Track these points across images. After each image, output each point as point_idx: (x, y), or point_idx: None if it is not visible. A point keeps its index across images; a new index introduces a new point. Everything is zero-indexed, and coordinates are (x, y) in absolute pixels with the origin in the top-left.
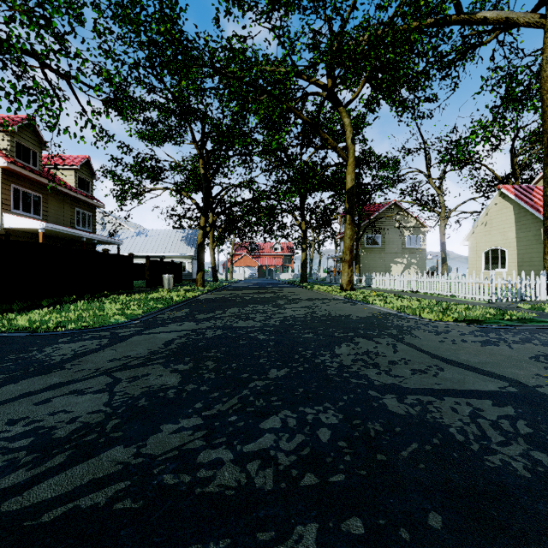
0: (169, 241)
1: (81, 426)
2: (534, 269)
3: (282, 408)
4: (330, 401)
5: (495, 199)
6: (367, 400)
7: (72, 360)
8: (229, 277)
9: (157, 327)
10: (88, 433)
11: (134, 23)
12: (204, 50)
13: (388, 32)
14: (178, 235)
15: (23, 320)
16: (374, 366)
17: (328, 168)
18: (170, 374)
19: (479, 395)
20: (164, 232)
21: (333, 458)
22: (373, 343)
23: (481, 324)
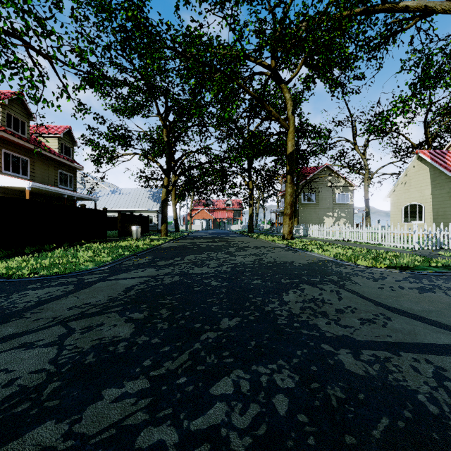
0: (138, 198)
1: (17, 391)
2: (447, 221)
3: (234, 366)
4: (283, 357)
5: (413, 162)
6: (322, 356)
7: (33, 307)
8: (189, 228)
9: (121, 273)
10: (21, 401)
11: (106, 10)
12: (166, 33)
13: (323, 19)
14: (146, 193)
15: (1, 267)
16: (322, 314)
17: (271, 136)
18: (124, 324)
19: (435, 349)
20: (135, 190)
21: (294, 441)
22: (318, 290)
23: (412, 270)
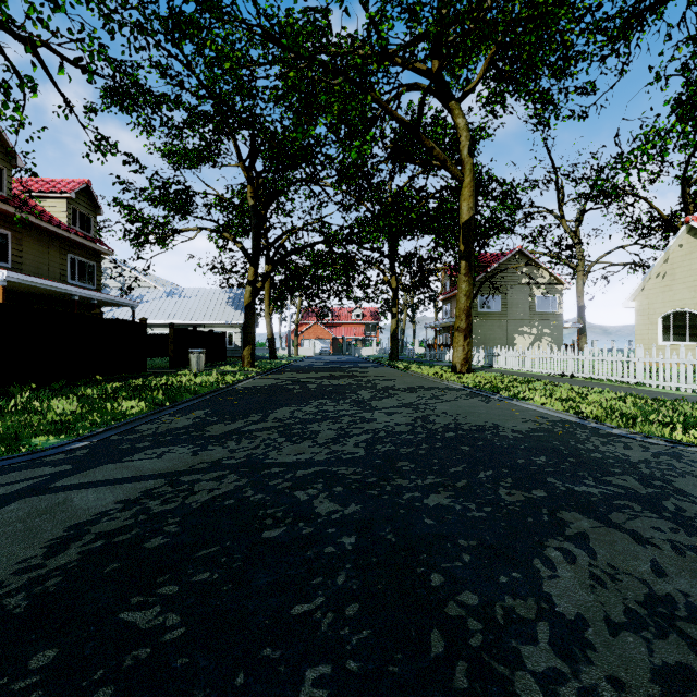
0: (210, 304)
1: None
2: None
3: None
4: None
5: (680, 237)
6: None
7: None
8: (294, 353)
9: (104, 464)
10: None
11: None
12: None
13: None
14: (223, 295)
15: None
16: None
17: (432, 195)
18: None
19: None
20: (204, 292)
21: None
22: (633, 544)
23: None
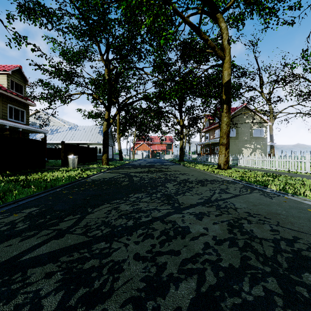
0: (90, 133)
1: None
2: None
3: None
4: None
5: None
6: None
7: None
8: (132, 157)
9: None
10: None
11: None
12: None
13: None
14: (97, 129)
15: None
16: None
17: (204, 70)
18: None
19: None
20: (88, 127)
21: None
22: None
23: None
